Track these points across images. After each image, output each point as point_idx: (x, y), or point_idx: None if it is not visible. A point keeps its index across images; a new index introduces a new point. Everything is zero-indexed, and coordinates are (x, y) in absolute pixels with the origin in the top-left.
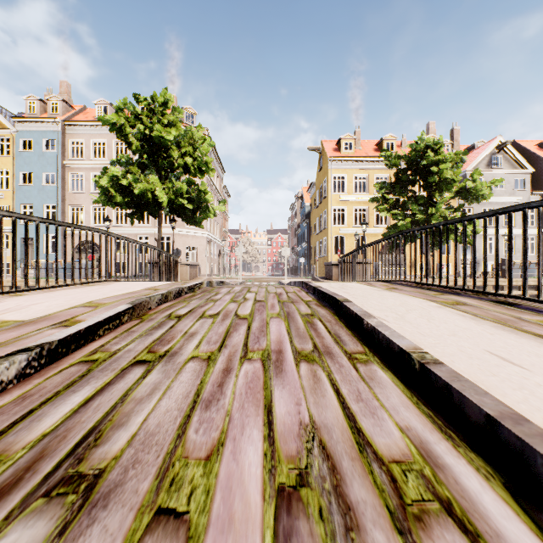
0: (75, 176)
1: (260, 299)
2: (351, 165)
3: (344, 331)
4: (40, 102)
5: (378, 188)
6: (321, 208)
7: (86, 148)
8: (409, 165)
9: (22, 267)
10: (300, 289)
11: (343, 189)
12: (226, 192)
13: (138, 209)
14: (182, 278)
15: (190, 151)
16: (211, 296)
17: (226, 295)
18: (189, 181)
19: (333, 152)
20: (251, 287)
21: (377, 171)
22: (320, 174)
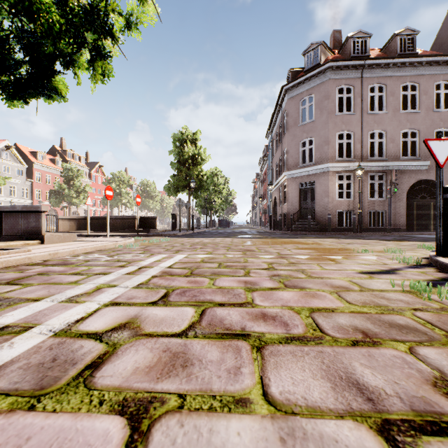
0: None
1: None
2: None
3: None
4: None
5: None
6: None
7: None
8: None
9: None
10: None
11: None
12: None
13: None
14: None
15: None
16: None
17: None
18: None
19: None
20: None
21: None
22: None
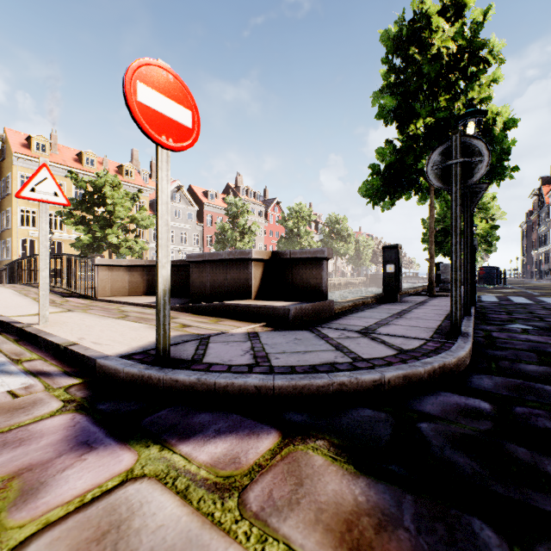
0: None
1: None
2: None
3: None
4: None
5: None
6: (5, 204)
7: None
8: (95, 190)
9: None
10: None
11: None
12: None
13: None
14: None
15: None
16: None
17: None
18: None
19: (22, 147)
20: None
21: None
22: (3, 165)
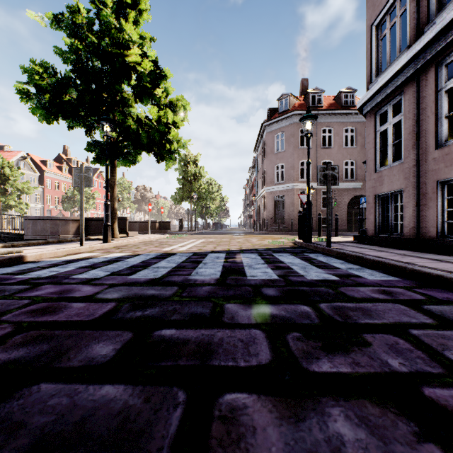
0: None
1: None
2: None
3: None
4: None
5: None
6: None
7: None
8: None
9: None
10: None
11: None
12: None
13: None
14: None
15: None
16: None
17: None
18: None
19: None
20: None
21: None
22: None
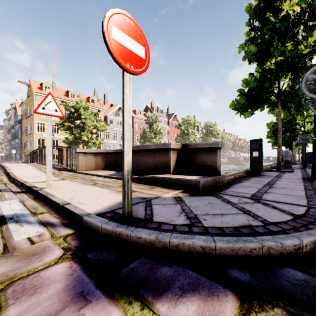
0: None
1: None
2: None
3: (3, 173)
4: None
5: (60, 119)
6: (30, 120)
7: None
8: (75, 111)
9: None
10: None
11: None
12: None
13: None
14: None
15: None
16: None
17: None
18: None
19: (38, 89)
20: None
21: None
22: (29, 99)
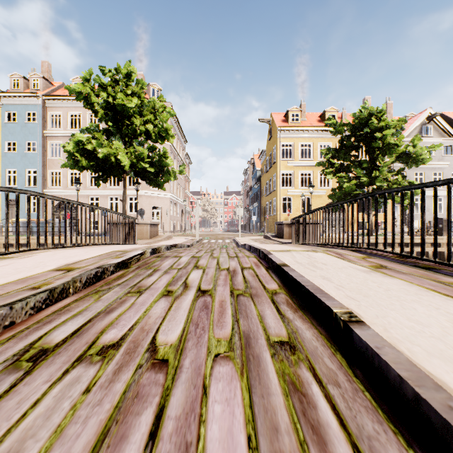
0: (53, 145)
1: (205, 288)
2: (298, 134)
3: (398, 450)
4: (23, 79)
5: (324, 153)
6: (271, 172)
7: (63, 120)
8: (353, 132)
9: (1, 226)
10: (258, 261)
11: (289, 156)
12: (188, 159)
13: (104, 172)
14: (143, 237)
15: (151, 118)
16: (143, 278)
17: (163, 276)
18: (151, 147)
19: (282, 123)
20: (201, 256)
21: (320, 140)
22: (270, 142)
